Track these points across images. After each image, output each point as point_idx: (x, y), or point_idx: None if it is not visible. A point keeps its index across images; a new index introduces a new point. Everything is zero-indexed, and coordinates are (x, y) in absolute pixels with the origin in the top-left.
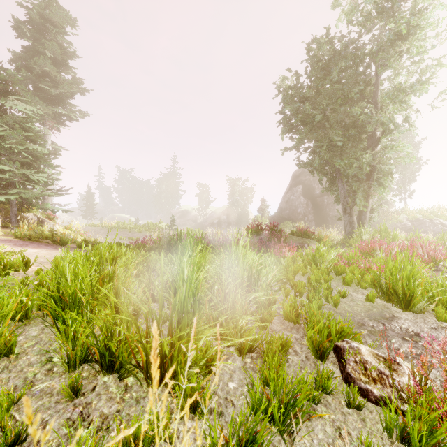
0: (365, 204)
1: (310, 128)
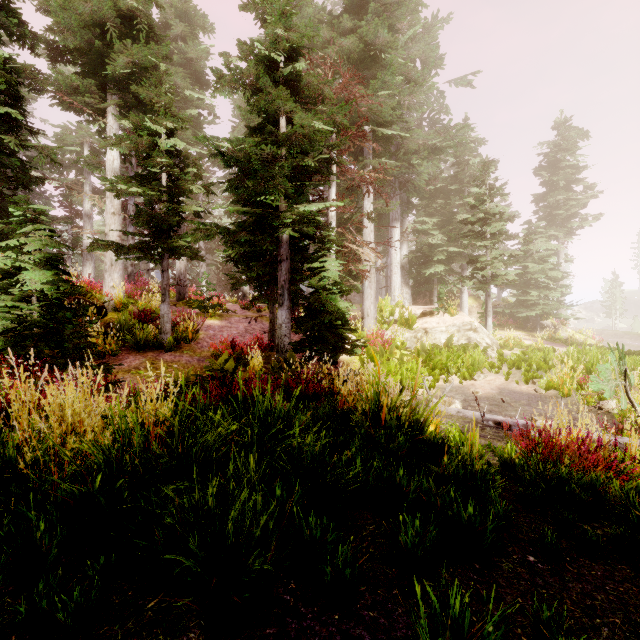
0: None
1: None
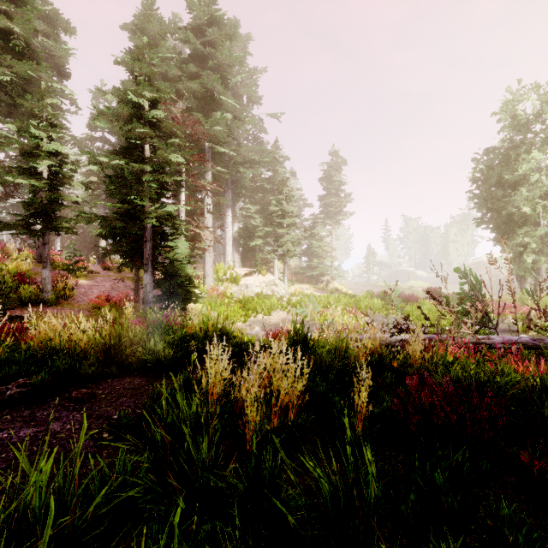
0: (524, 274)
1: (487, 213)
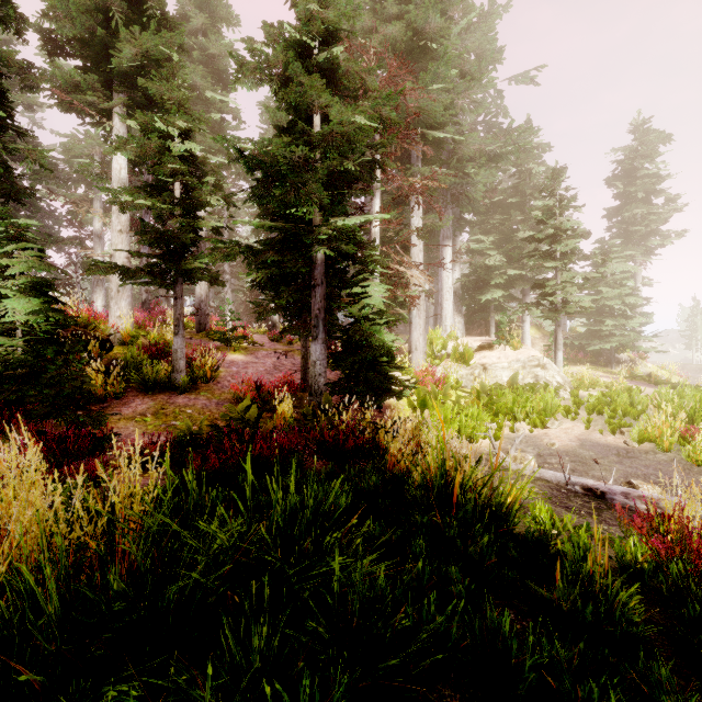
0: None
1: None
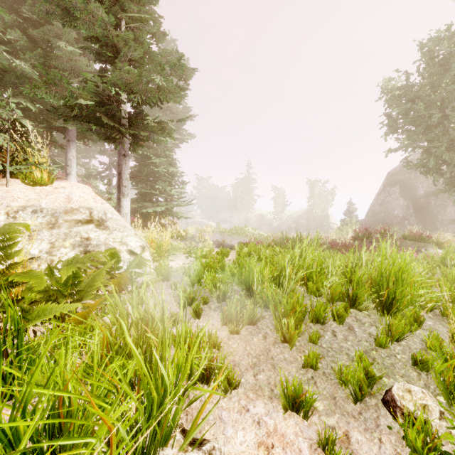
0: None
1: (423, 128)
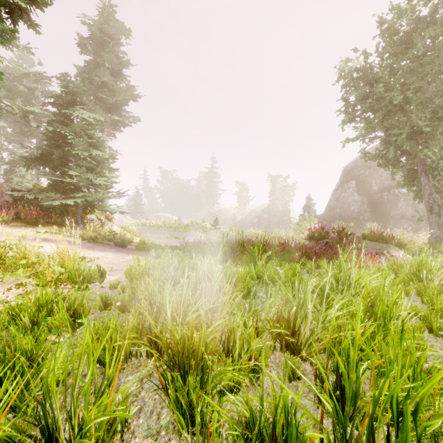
0: None
1: (383, 113)
